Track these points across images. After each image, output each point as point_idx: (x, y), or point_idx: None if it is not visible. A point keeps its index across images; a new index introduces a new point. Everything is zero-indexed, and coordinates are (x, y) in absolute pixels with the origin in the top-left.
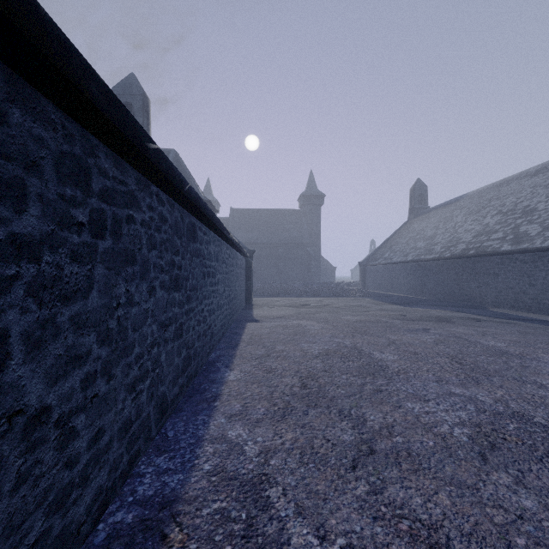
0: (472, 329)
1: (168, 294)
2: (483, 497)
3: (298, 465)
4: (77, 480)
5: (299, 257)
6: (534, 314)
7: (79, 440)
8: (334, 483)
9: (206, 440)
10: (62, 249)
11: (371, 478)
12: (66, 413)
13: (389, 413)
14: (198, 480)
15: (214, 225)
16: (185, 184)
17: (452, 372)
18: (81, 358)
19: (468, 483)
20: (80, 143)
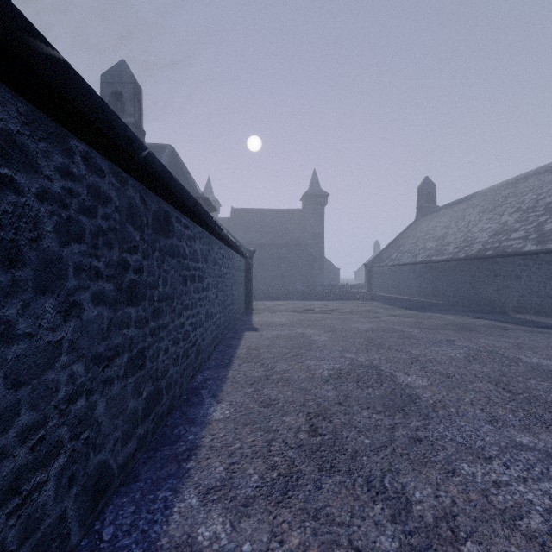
0: (503, 341)
1: (113, 311)
2: None
3: None
4: None
5: (302, 259)
6: None
7: None
8: None
9: (160, 550)
10: None
11: None
12: None
13: (440, 484)
14: None
15: (198, 216)
16: (140, 146)
17: (505, 406)
18: None
19: None
20: None
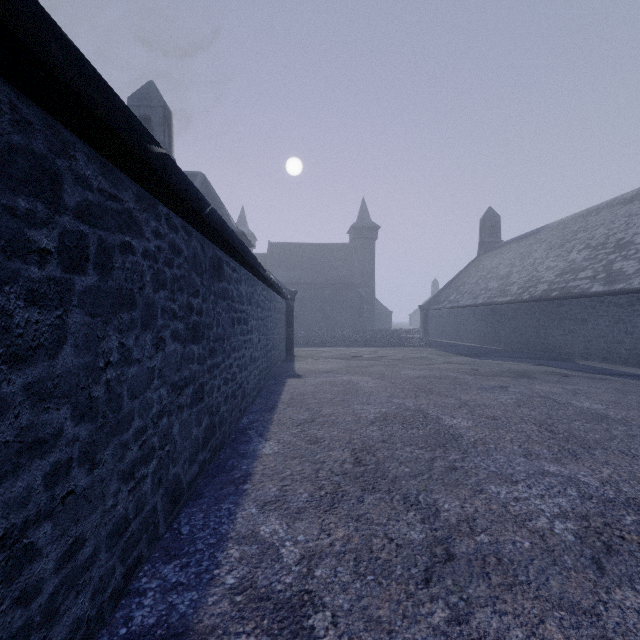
0: (559, 387)
1: (183, 347)
2: (607, 628)
3: (352, 577)
4: (38, 619)
5: (349, 300)
6: (632, 368)
7: (41, 561)
8: (401, 605)
9: (231, 539)
10: (10, 286)
11: (452, 597)
12: (18, 525)
13: (467, 499)
14: (217, 601)
15: (245, 259)
16: (206, 205)
17: (542, 443)
18: (45, 442)
19: (584, 605)
20: (42, 136)
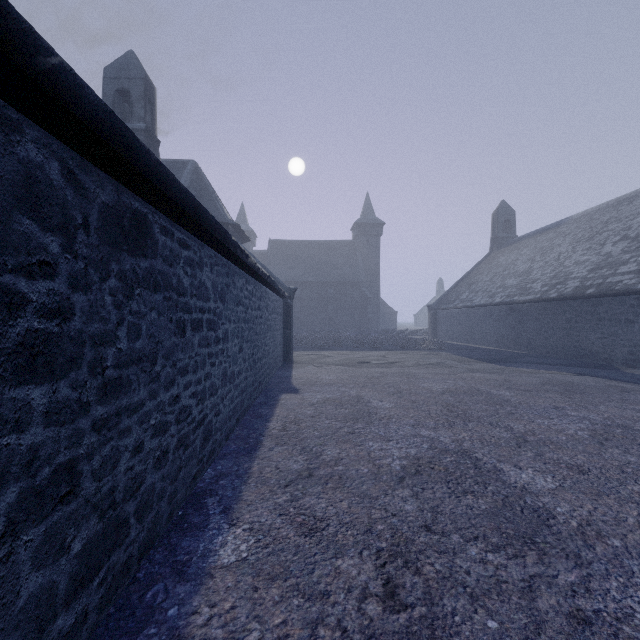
0: (632, 409)
1: None
2: None
3: None
4: None
5: (353, 299)
6: None
7: None
8: None
9: None
10: None
11: None
12: None
13: None
14: None
15: (205, 230)
16: (29, 39)
17: None
18: None
19: None
20: None
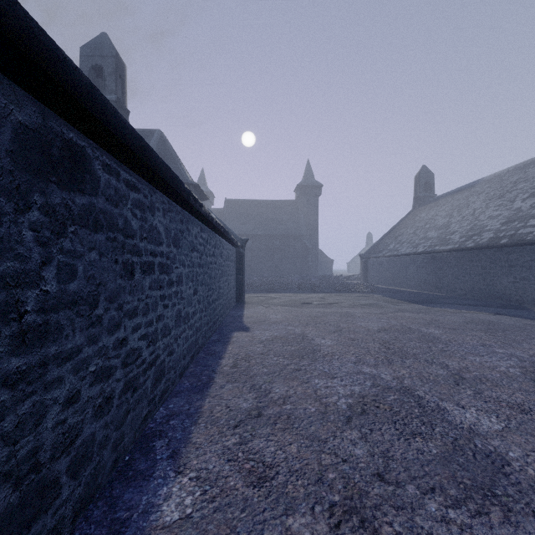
0: None
1: None
2: None
3: None
4: None
5: (296, 250)
6: None
7: None
8: None
9: None
10: None
11: None
12: None
13: None
14: None
15: (155, 174)
16: None
17: None
18: None
19: None
20: None
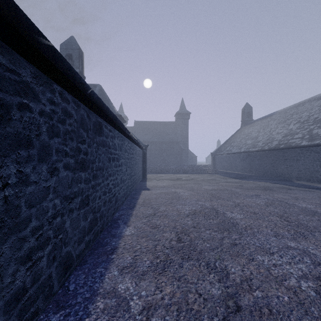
0: (287, 195)
1: (73, 174)
2: None
3: None
4: None
5: (175, 150)
6: None
7: None
8: None
9: (99, 294)
10: None
11: None
12: None
13: (245, 265)
14: None
15: (117, 125)
16: (87, 87)
17: (284, 228)
18: None
19: None
20: None
